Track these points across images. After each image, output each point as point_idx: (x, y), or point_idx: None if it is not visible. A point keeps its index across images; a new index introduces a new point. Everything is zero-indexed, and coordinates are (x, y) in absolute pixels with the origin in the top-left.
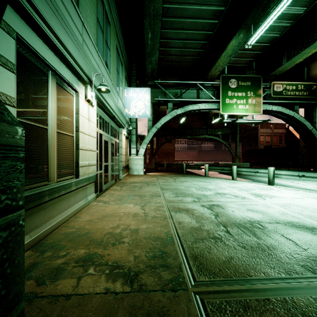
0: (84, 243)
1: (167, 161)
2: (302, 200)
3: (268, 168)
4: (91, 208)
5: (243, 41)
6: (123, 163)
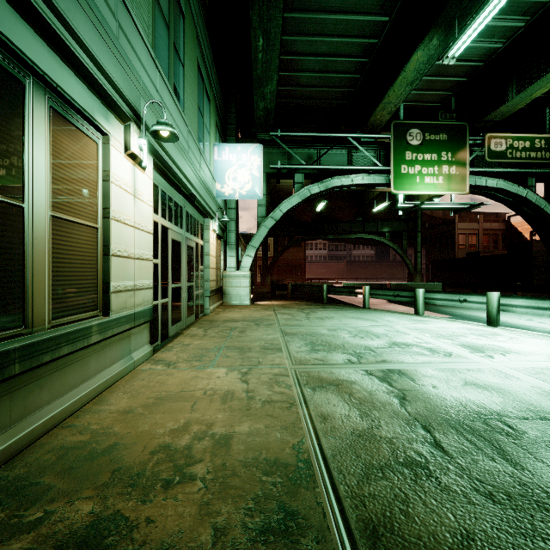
0: (98, 481)
1: (293, 279)
2: None
3: (488, 293)
4: (137, 379)
5: (437, 53)
6: (212, 283)
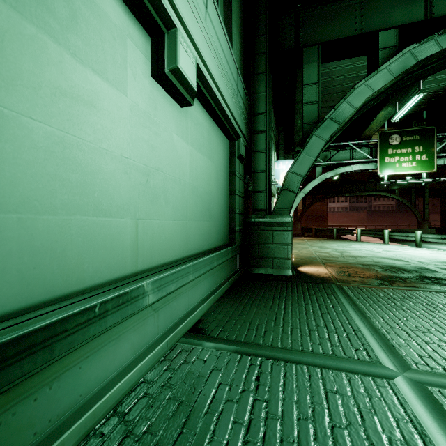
0: None
1: (317, 226)
2: (420, 254)
3: (415, 232)
4: None
5: (393, 111)
6: None
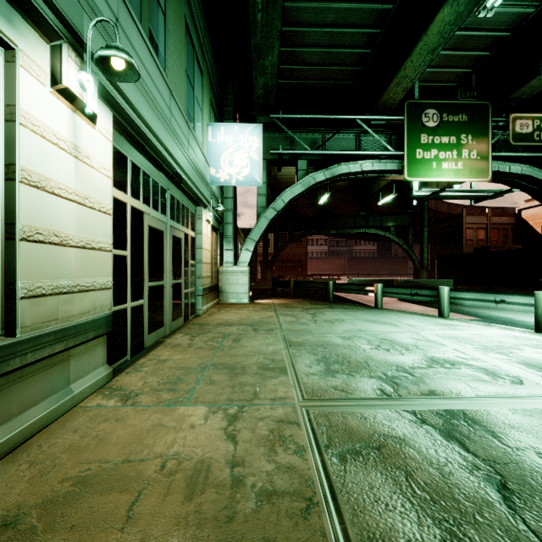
0: None
1: (294, 275)
2: None
3: (536, 293)
4: (68, 429)
5: (468, 9)
6: (205, 280)
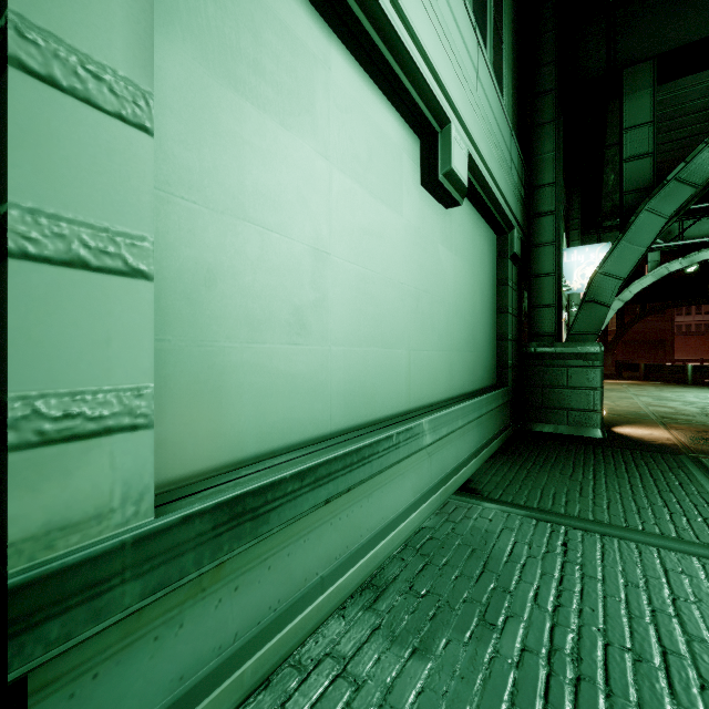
0: None
1: (649, 361)
2: None
3: None
4: None
5: None
6: None
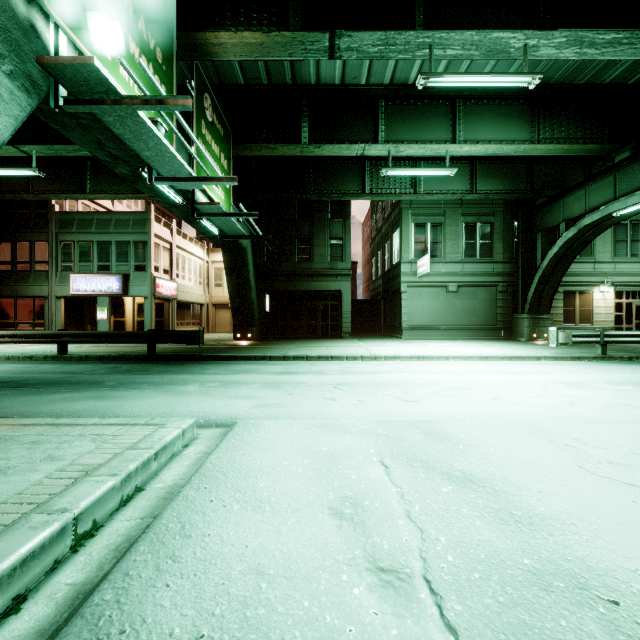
0: None
1: None
2: None
3: None
4: None
5: None
6: None
